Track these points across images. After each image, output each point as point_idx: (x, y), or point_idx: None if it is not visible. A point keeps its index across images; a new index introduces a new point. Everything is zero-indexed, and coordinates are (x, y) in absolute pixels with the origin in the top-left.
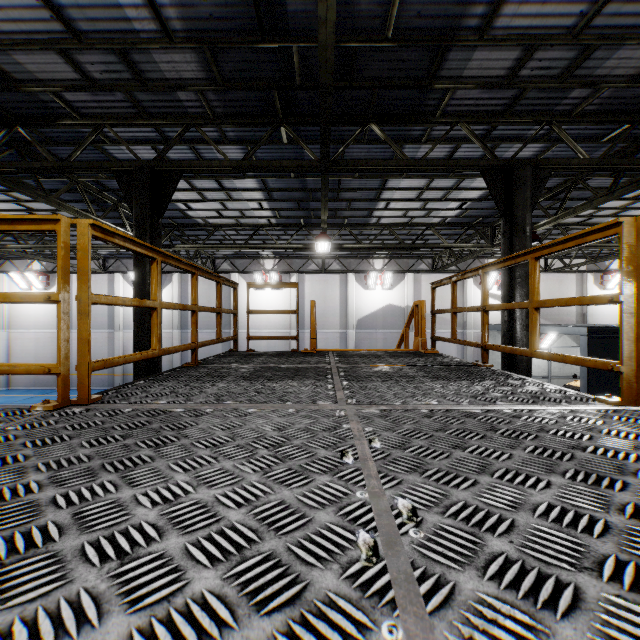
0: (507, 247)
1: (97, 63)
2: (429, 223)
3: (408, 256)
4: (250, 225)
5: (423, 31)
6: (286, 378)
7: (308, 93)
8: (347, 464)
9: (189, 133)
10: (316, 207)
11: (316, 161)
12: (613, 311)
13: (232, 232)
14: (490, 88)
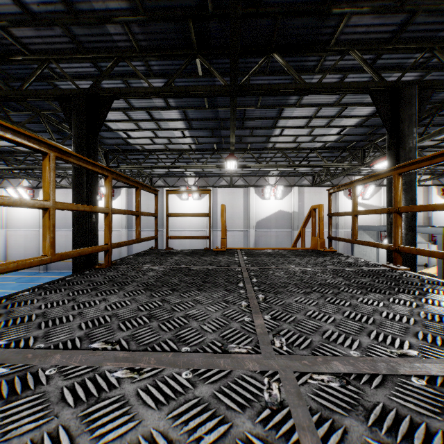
0: (393, 158)
1: None
2: (313, 147)
3: (294, 174)
4: (176, 150)
5: None
6: (193, 287)
7: (219, 23)
8: None
9: (121, 68)
10: (226, 134)
11: (226, 86)
12: None
13: (163, 156)
14: (382, 13)
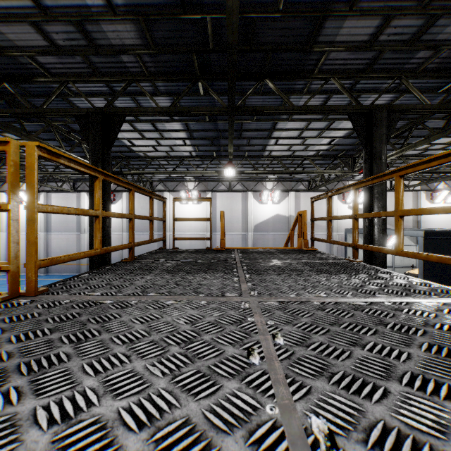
0: (368, 171)
1: (60, 33)
2: (307, 155)
3: (291, 179)
4: (177, 157)
5: (306, 4)
6: (201, 271)
7: (219, 55)
8: (254, 365)
9: (131, 87)
10: (225, 143)
11: (225, 107)
12: (439, 219)
13: (164, 162)
14: (356, 51)
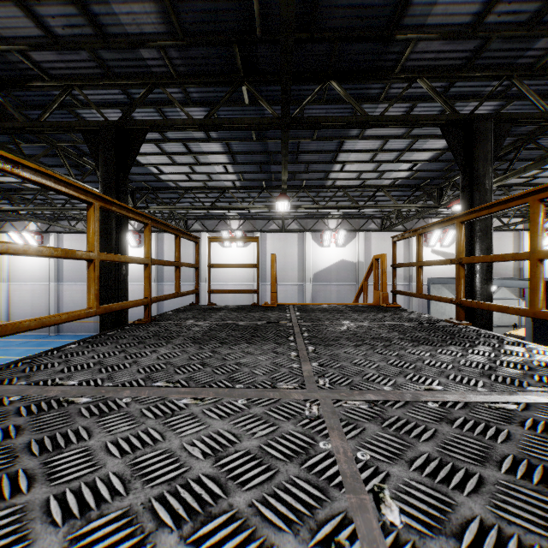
0: (467, 201)
1: (58, 17)
2: (380, 185)
3: (359, 216)
4: (217, 188)
5: None
6: (242, 341)
7: (268, 48)
8: None
9: (155, 95)
10: (277, 170)
11: (276, 118)
12: (547, 266)
13: (201, 195)
14: (453, 39)
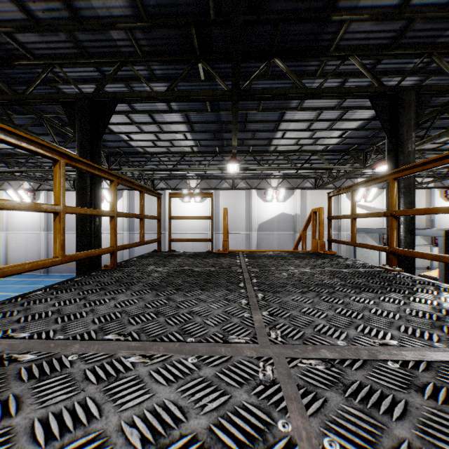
0: (392, 162)
1: (38, 2)
2: (315, 150)
3: (296, 177)
4: (178, 153)
5: None
6: (196, 287)
7: (221, 29)
8: None
9: (124, 72)
10: (228, 137)
11: (228, 91)
12: None
13: (165, 159)
14: (381, 20)
